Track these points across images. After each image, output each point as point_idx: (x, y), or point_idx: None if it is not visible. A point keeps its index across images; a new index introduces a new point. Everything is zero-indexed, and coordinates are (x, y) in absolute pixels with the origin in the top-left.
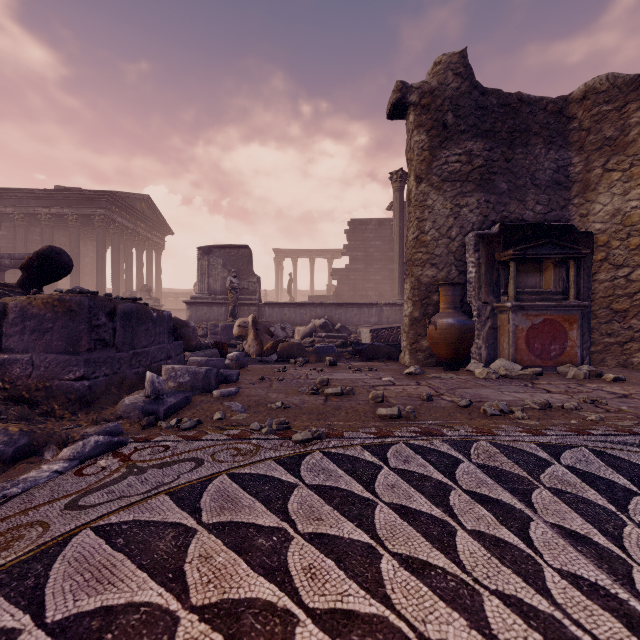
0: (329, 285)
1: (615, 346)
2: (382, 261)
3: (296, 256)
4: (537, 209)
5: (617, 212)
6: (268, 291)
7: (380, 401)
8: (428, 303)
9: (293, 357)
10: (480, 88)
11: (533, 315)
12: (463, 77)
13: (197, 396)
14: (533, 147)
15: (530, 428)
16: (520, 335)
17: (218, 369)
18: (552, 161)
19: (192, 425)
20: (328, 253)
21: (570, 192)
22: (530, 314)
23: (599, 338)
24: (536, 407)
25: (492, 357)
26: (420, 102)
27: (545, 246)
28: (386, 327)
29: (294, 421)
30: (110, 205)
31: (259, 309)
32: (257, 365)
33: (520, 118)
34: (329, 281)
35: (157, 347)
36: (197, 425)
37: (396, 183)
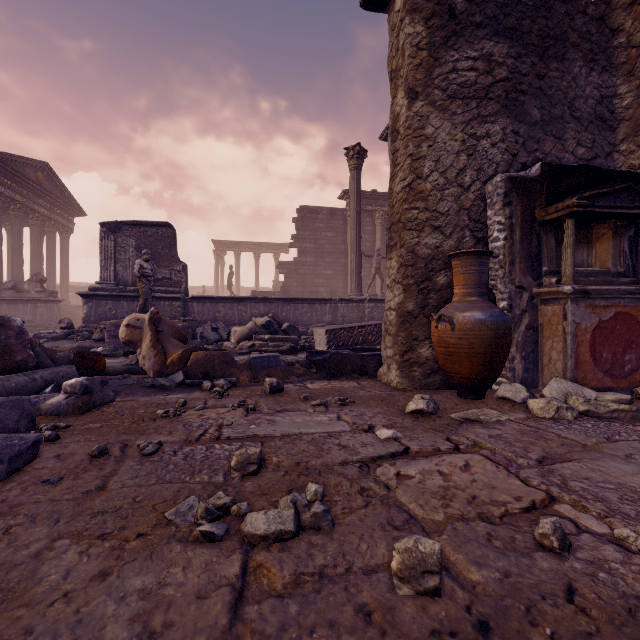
0: (275, 281)
1: None
2: (334, 254)
3: (239, 249)
4: (579, 152)
5: None
6: (208, 288)
7: (435, 589)
8: (429, 288)
9: (213, 375)
10: None
11: (601, 306)
12: None
13: None
14: (571, 63)
15: None
16: (583, 339)
17: None
18: (595, 87)
19: None
20: (274, 247)
21: (615, 134)
22: (597, 305)
23: None
24: None
25: (531, 373)
26: None
27: (621, 194)
28: (345, 327)
29: None
30: None
31: (185, 305)
32: (136, 397)
33: (554, 19)
34: (276, 277)
35: None
36: None
37: (353, 160)
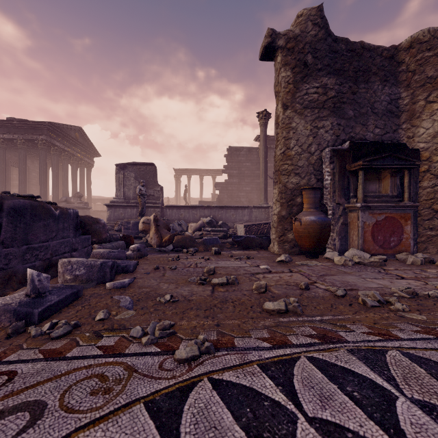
0: (213, 194)
1: (435, 238)
2: (251, 177)
3: (190, 173)
4: (376, 131)
5: (437, 134)
6: (170, 198)
7: (263, 291)
8: (293, 204)
9: (186, 247)
10: (333, 36)
11: (377, 213)
12: (320, 26)
13: (90, 288)
14: (372, 84)
15: (424, 326)
16: (367, 229)
17: (114, 261)
18: (386, 95)
19: (65, 332)
20: (212, 172)
21: (400, 119)
22: (375, 213)
23: (423, 231)
24: (406, 296)
25: (344, 247)
26: (286, 46)
27: (387, 158)
28: (256, 223)
29: (181, 320)
30: (50, 133)
31: (162, 210)
32: (155, 254)
33: (363, 61)
34: (213, 191)
35: (59, 241)
36: (73, 329)
37: (262, 120)
